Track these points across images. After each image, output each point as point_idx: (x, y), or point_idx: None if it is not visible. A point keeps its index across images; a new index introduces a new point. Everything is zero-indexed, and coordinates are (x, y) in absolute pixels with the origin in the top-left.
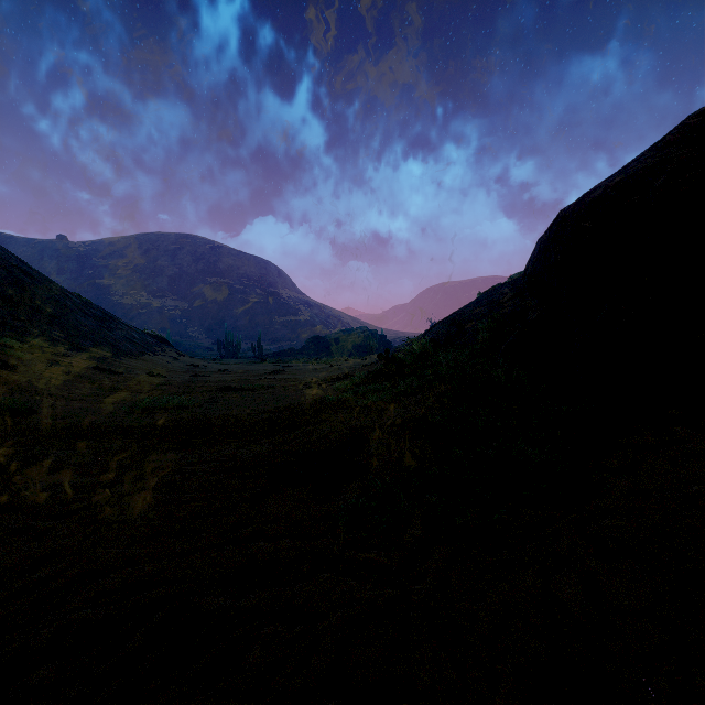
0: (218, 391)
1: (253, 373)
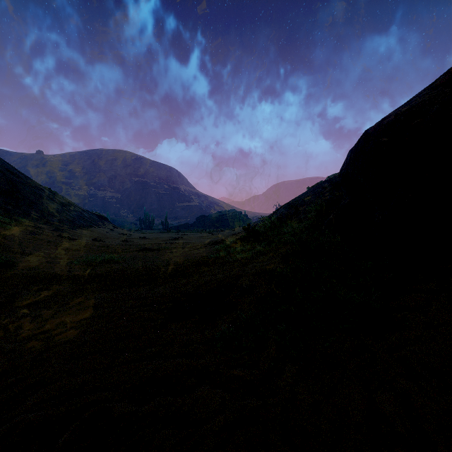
0: (138, 251)
1: (162, 239)
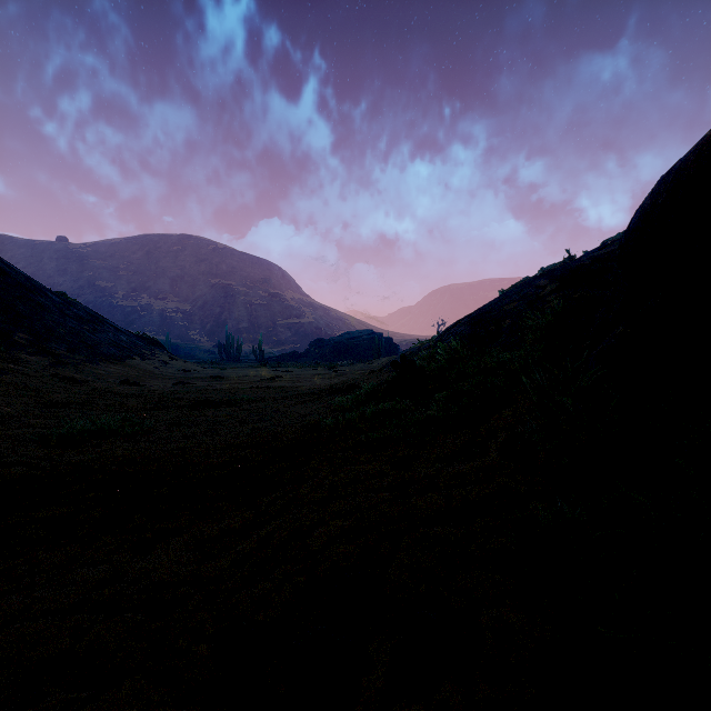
0: (191, 406)
1: (247, 380)
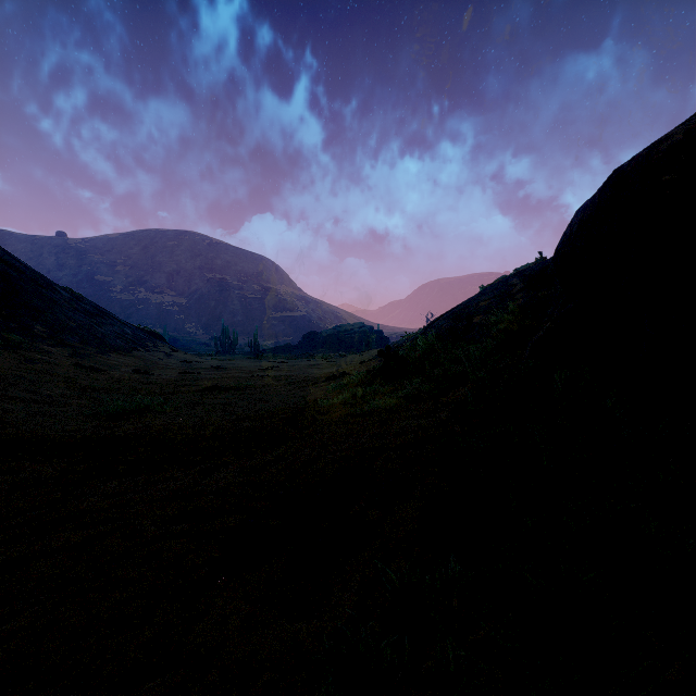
0: (203, 391)
1: (246, 370)
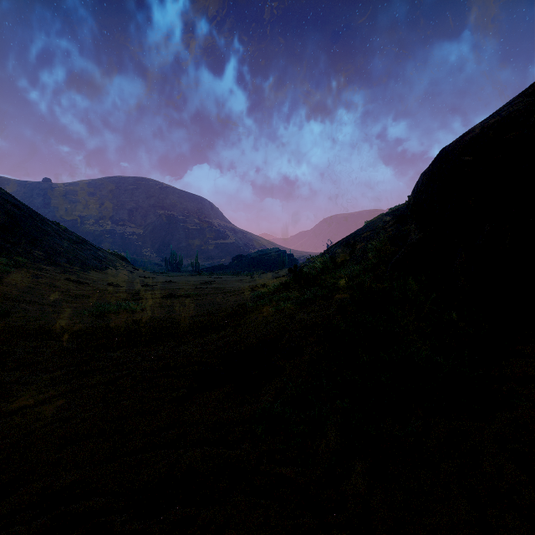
0: (162, 298)
1: (191, 284)
